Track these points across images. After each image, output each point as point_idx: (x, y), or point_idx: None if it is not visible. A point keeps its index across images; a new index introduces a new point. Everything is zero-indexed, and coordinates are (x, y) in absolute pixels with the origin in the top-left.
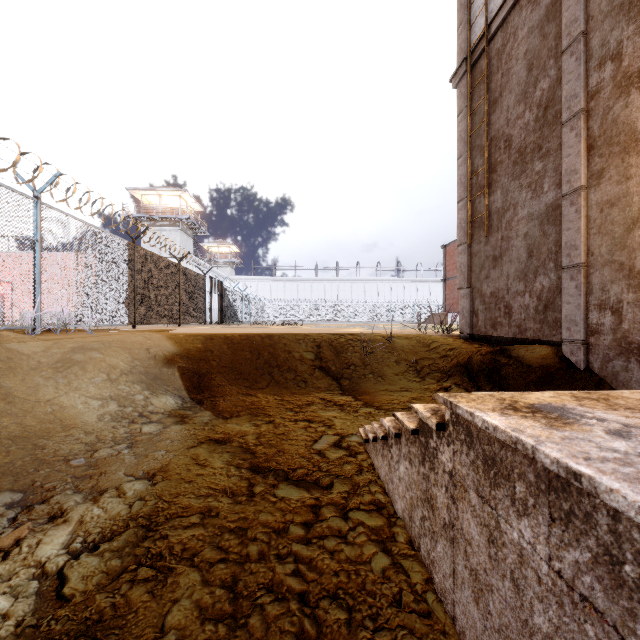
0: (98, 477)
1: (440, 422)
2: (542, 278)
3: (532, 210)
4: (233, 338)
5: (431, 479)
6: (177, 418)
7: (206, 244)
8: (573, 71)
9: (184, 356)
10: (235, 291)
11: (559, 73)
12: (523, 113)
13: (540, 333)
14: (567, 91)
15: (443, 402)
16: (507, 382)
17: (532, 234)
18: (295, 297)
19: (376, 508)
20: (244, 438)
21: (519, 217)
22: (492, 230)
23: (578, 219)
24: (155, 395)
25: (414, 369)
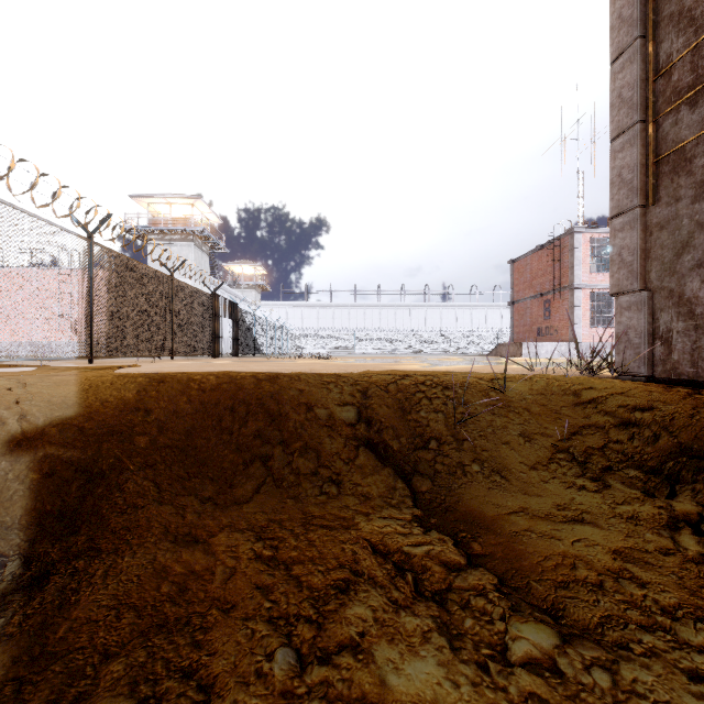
0: None
1: None
2: None
3: None
4: (204, 384)
5: None
6: None
7: (228, 265)
8: None
9: (72, 429)
10: (256, 316)
11: None
12: None
13: None
14: None
15: None
16: None
17: None
18: (330, 325)
19: None
20: None
21: None
22: None
23: None
24: None
25: (569, 454)
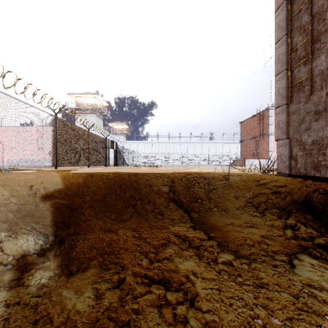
0: None
1: None
2: None
3: None
4: (108, 177)
5: None
6: (16, 273)
7: (111, 124)
8: None
9: (62, 193)
10: (124, 148)
11: None
12: None
13: None
14: None
15: None
16: None
17: None
18: (157, 152)
19: None
20: None
21: None
22: (314, 90)
23: None
24: (13, 237)
25: (252, 204)
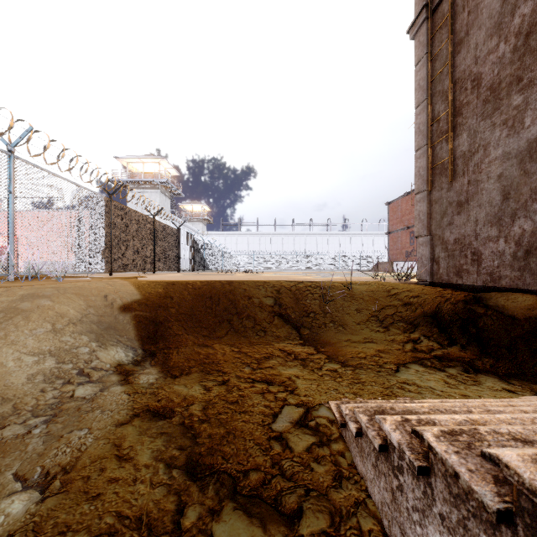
0: None
1: None
2: (522, 221)
3: (508, 149)
4: (194, 285)
5: None
6: (121, 376)
7: (182, 204)
8: None
9: (142, 304)
10: (205, 243)
11: None
12: (496, 46)
13: (520, 281)
14: None
15: None
16: (487, 336)
17: (508, 174)
18: (257, 249)
19: None
20: (188, 409)
21: (491, 158)
22: (456, 175)
23: None
24: (103, 347)
25: (376, 318)
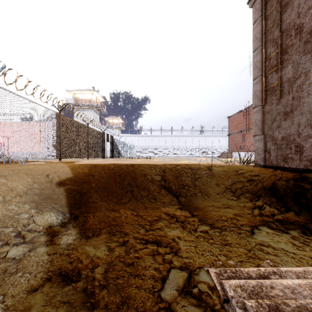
0: None
1: None
2: None
3: None
4: (109, 167)
5: None
6: (48, 237)
7: (107, 118)
8: None
9: (73, 180)
10: (120, 141)
11: None
12: None
13: None
14: None
15: None
16: None
17: None
18: (150, 144)
19: None
20: (93, 272)
21: (311, 80)
22: (283, 94)
23: None
24: (40, 213)
25: (230, 190)
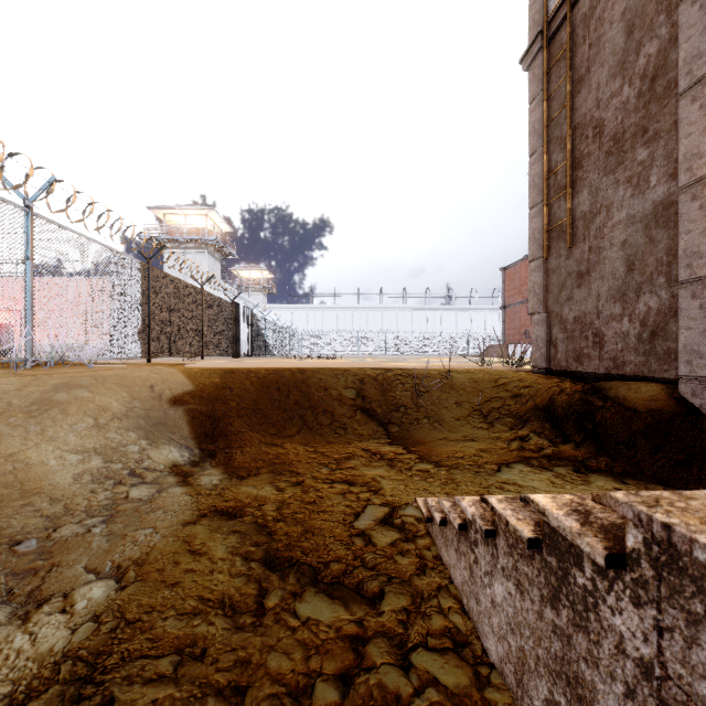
0: (45, 574)
1: (613, 550)
2: (648, 297)
3: (633, 211)
4: (258, 373)
5: (577, 646)
6: (179, 477)
7: (236, 269)
8: (696, 23)
9: (196, 395)
10: (267, 320)
11: (673, 30)
12: (620, 89)
13: (645, 368)
14: (687, 51)
15: (634, 518)
16: (605, 431)
17: (633, 242)
18: (334, 327)
19: (453, 644)
20: (261, 509)
21: (614, 221)
22: (576, 240)
23: (704, 217)
24: (155, 446)
25: (479, 412)
